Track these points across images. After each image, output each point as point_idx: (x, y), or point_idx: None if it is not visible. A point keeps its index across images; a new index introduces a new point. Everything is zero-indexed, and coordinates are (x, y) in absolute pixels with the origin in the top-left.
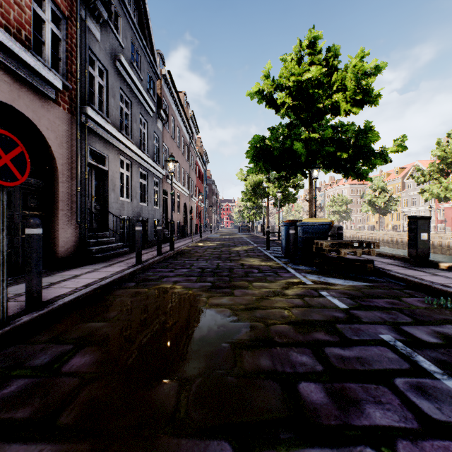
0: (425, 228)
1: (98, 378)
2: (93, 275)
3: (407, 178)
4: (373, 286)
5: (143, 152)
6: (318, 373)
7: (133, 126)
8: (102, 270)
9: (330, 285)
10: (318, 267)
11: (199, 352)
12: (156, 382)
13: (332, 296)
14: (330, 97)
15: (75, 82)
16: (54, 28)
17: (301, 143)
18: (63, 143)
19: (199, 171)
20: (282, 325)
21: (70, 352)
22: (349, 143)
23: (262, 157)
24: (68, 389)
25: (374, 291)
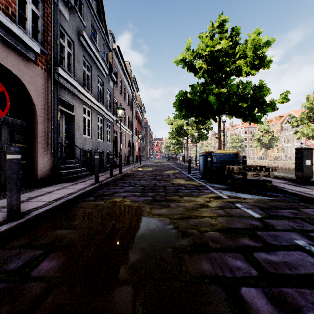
0: (308, 156)
1: (62, 283)
2: (63, 191)
3: (284, 123)
4: (275, 200)
5: (100, 103)
6: (255, 278)
7: (92, 84)
8: (69, 187)
9: (242, 199)
10: (230, 185)
11: (148, 256)
12: (113, 287)
13: (246, 207)
14: (234, 63)
15: (50, 49)
16: (34, 8)
17: (214, 96)
18: (40, 93)
19: (139, 118)
20: (213, 232)
21: (40, 256)
22: (248, 96)
23: (185, 107)
24: (35, 294)
25: (277, 203)
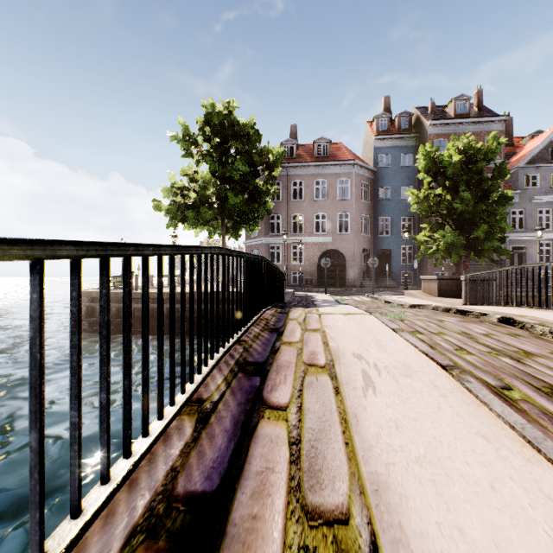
0: None
1: None
2: None
3: None
4: None
5: None
6: None
7: None
8: None
9: None
10: None
11: None
12: None
13: None
14: None
15: None
16: None
17: None
18: None
19: None
20: None
21: None
22: None
23: None
24: None
25: None
